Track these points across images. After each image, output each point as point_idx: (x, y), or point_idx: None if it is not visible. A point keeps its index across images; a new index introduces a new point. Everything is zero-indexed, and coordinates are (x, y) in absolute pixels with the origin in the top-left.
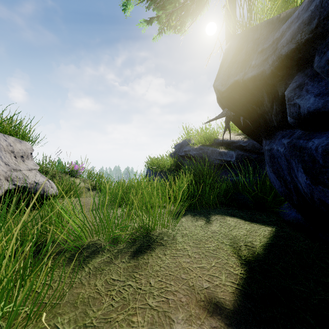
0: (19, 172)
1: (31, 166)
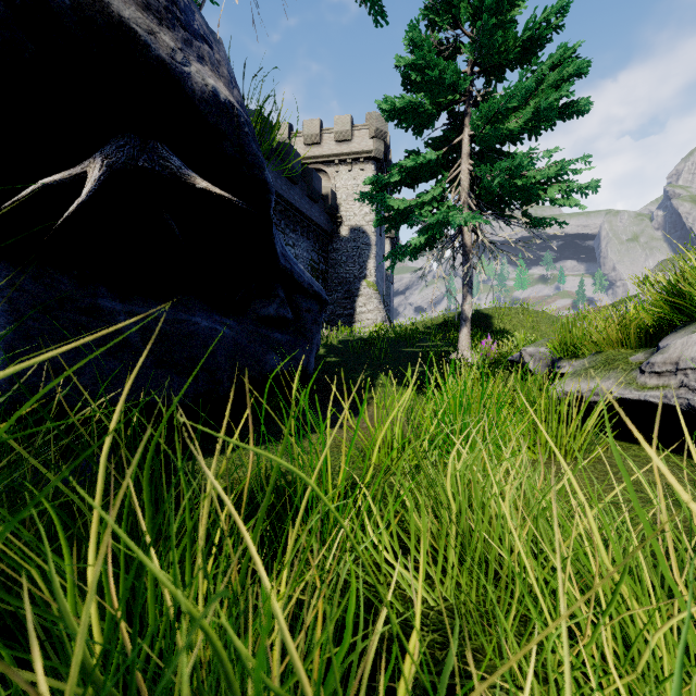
0: None
1: None
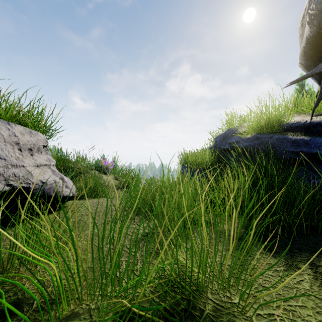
0: (20, 168)
1: (41, 161)
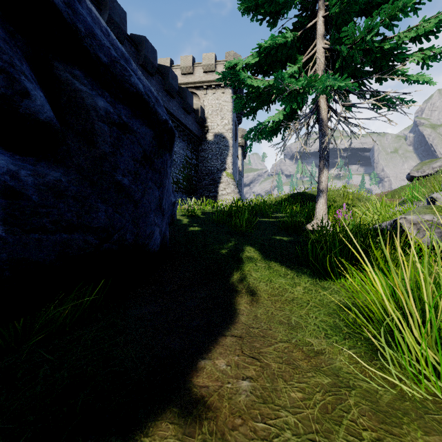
0: None
1: None
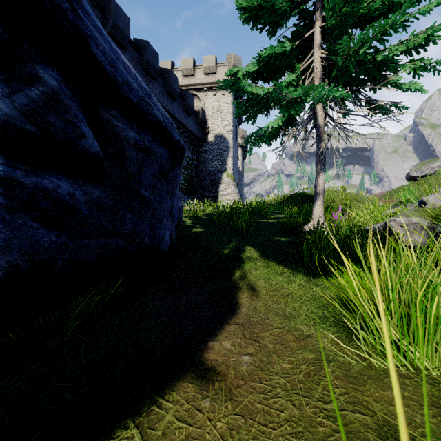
0: None
1: None
